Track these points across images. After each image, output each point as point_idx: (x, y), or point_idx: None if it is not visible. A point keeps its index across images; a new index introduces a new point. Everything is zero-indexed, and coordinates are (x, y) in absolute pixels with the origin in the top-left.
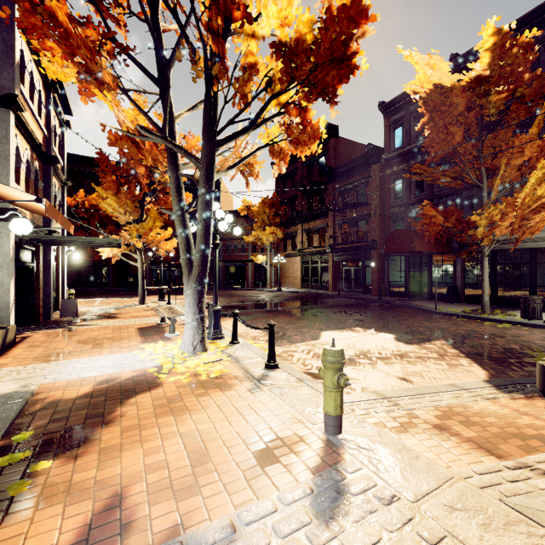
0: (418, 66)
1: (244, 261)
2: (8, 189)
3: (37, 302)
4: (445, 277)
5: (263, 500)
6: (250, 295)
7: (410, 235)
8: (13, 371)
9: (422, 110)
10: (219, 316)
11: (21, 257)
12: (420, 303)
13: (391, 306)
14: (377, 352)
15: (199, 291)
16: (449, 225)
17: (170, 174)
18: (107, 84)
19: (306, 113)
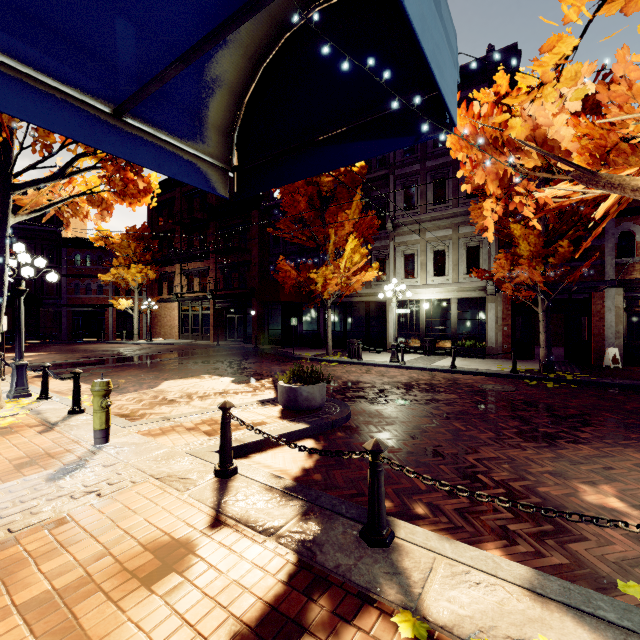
0: None
1: (102, 305)
2: None
3: None
4: (312, 325)
5: (9, 482)
6: (104, 350)
7: (276, 286)
8: None
9: None
10: (25, 371)
11: None
12: (288, 350)
13: (262, 354)
14: (204, 392)
15: None
16: (301, 279)
17: None
18: None
19: (126, 172)
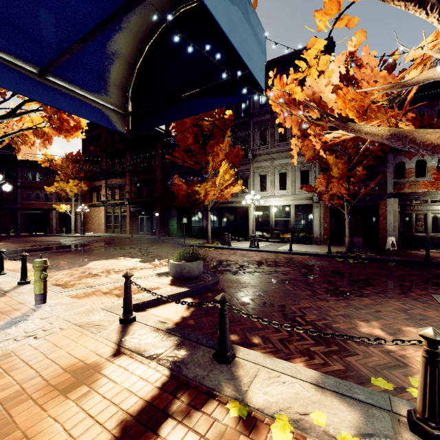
0: None
1: (48, 209)
2: None
3: None
4: (198, 223)
5: None
6: (49, 241)
7: (173, 195)
8: None
9: None
10: None
11: None
12: (181, 240)
13: (163, 242)
14: (119, 268)
15: None
16: (190, 191)
17: None
18: None
19: (61, 114)
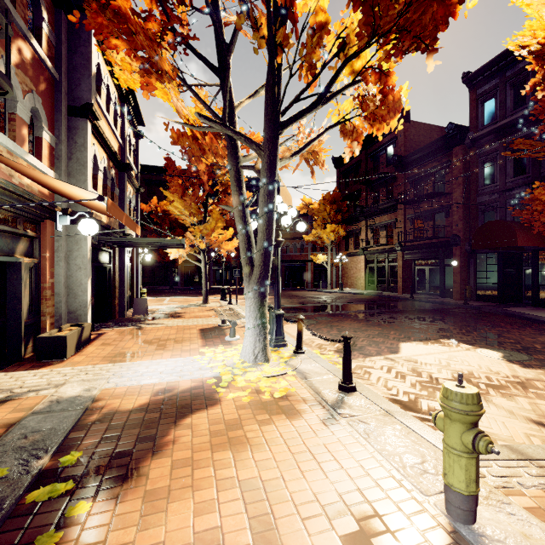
0: (531, 9)
1: (304, 260)
2: (76, 189)
3: (113, 300)
4: None
5: None
6: (311, 297)
7: (509, 227)
8: (82, 371)
9: (533, 66)
10: (281, 321)
11: (100, 259)
12: (522, 310)
13: (482, 313)
14: (484, 376)
15: (261, 294)
16: None
17: (230, 168)
18: (166, 73)
19: (387, 78)
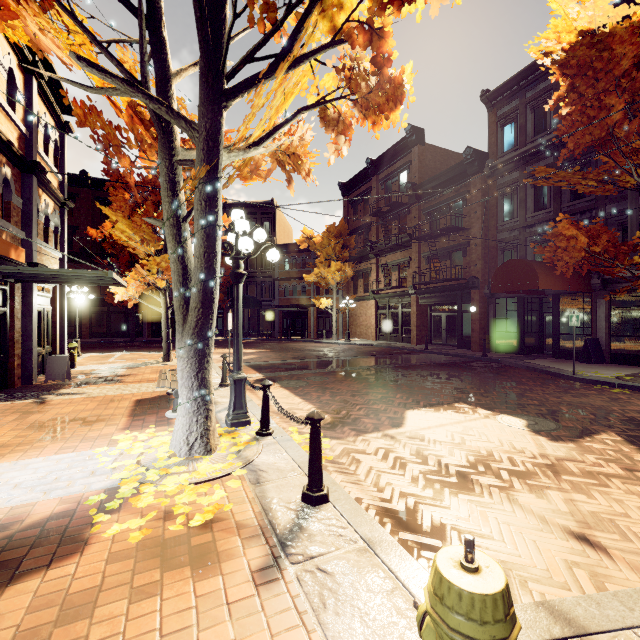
0: (556, 3)
1: (305, 305)
2: None
3: (11, 360)
4: (580, 326)
5: None
6: (310, 349)
7: (530, 267)
8: None
9: (558, 77)
10: (243, 388)
11: None
12: (544, 363)
13: (502, 366)
14: (506, 457)
15: (199, 351)
16: (596, 249)
17: (160, 162)
18: None
19: (381, 41)
